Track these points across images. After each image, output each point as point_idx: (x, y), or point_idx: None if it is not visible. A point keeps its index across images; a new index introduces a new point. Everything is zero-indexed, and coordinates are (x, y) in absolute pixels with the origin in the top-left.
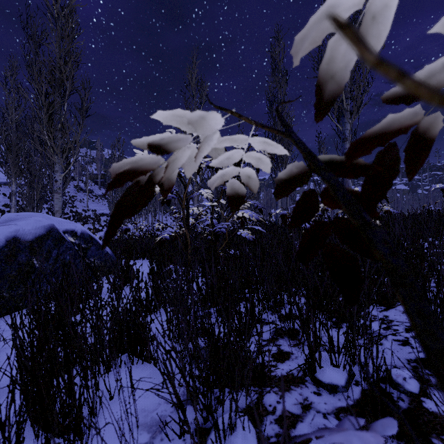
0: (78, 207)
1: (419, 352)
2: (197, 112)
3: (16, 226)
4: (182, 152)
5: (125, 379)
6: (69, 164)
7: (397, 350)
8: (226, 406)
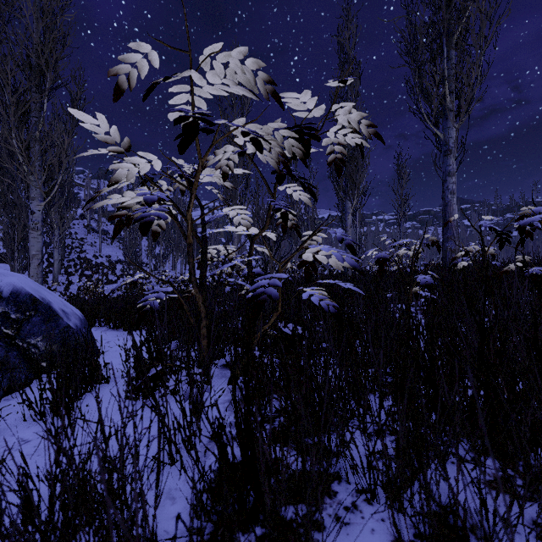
0: (88, 252)
1: None
2: None
3: None
4: None
5: None
6: (52, 188)
7: None
8: None
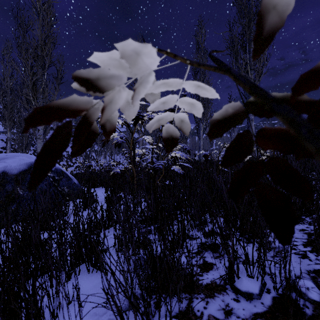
0: None
1: (316, 264)
2: (128, 41)
3: (5, 163)
4: (118, 93)
5: (82, 285)
6: None
7: (298, 262)
8: (162, 311)
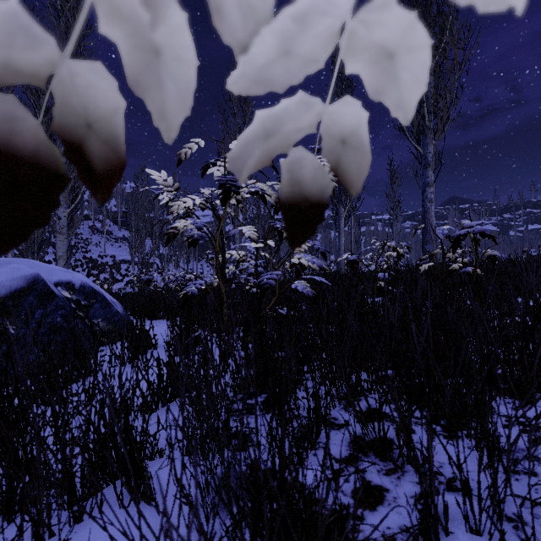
0: (93, 252)
1: None
2: None
3: None
4: None
5: (103, 540)
6: (76, 196)
7: None
8: None
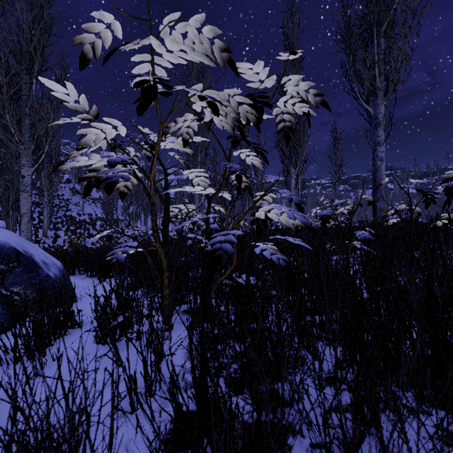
0: (72, 210)
1: None
2: None
3: None
4: None
5: None
6: (40, 156)
7: None
8: None
